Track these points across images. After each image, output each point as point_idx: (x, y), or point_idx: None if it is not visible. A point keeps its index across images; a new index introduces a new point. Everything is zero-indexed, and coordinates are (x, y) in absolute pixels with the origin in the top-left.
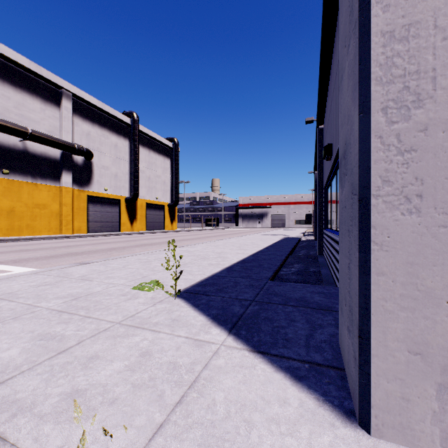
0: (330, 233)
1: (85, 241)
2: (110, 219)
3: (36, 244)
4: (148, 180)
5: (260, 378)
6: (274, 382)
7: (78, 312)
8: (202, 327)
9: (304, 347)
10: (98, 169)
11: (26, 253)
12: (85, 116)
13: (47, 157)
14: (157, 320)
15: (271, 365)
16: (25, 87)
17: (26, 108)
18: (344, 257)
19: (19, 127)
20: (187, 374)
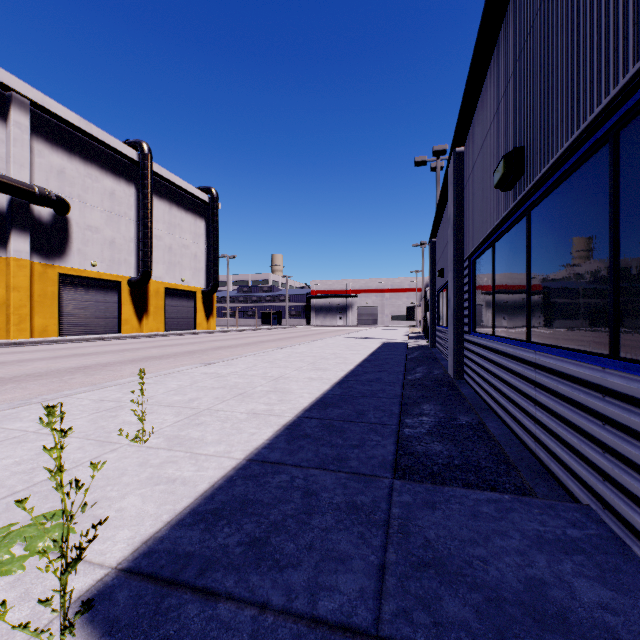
0: (511, 346)
1: (44, 351)
2: (103, 313)
3: None
4: (169, 251)
5: None
6: None
7: None
8: None
9: None
10: (80, 231)
11: None
12: (56, 141)
13: None
14: None
15: None
16: None
17: None
18: None
19: None
20: None
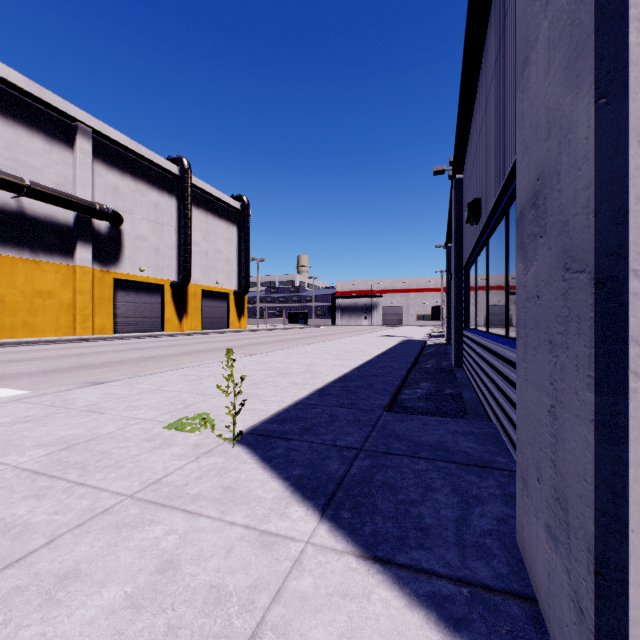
0: (477, 336)
1: (109, 345)
2: (149, 313)
3: (34, 351)
4: (205, 256)
5: (381, 624)
6: (408, 635)
7: (66, 474)
8: (275, 505)
9: (455, 547)
10: (130, 240)
11: (16, 366)
12: (112, 162)
13: (55, 222)
14: (199, 491)
15: (399, 591)
16: (21, 119)
17: (23, 149)
18: (535, 389)
19: (11, 176)
20: (240, 615)
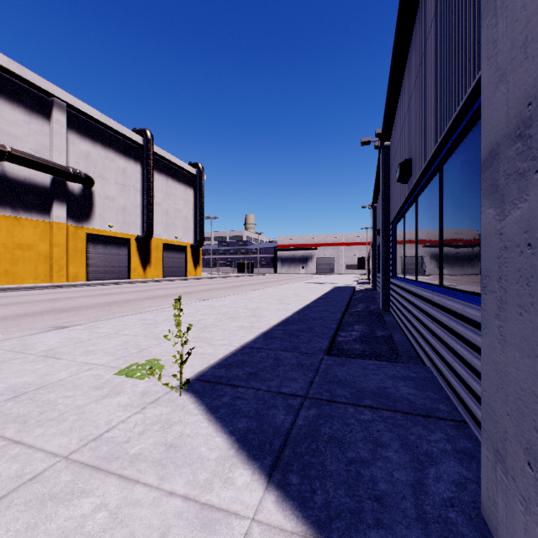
0: (407, 284)
1: (80, 291)
2: (117, 263)
3: (13, 296)
4: (166, 214)
5: None
6: None
7: (4, 430)
8: (219, 467)
9: (417, 524)
10: (101, 200)
11: None
12: (84, 133)
13: (33, 184)
14: (139, 449)
15: None
16: (3, 93)
17: (5, 119)
18: (524, 355)
19: None
20: None
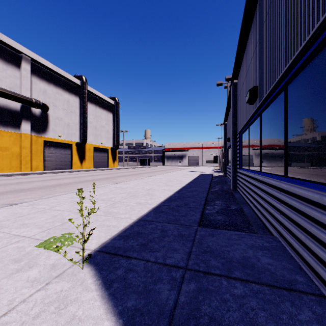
0: (253, 174)
1: (38, 177)
2: (64, 159)
3: None
4: (95, 129)
5: None
6: None
7: None
8: None
9: None
10: (53, 120)
11: None
12: (42, 77)
13: (9, 109)
14: None
15: None
16: None
17: None
18: None
19: None
20: None
